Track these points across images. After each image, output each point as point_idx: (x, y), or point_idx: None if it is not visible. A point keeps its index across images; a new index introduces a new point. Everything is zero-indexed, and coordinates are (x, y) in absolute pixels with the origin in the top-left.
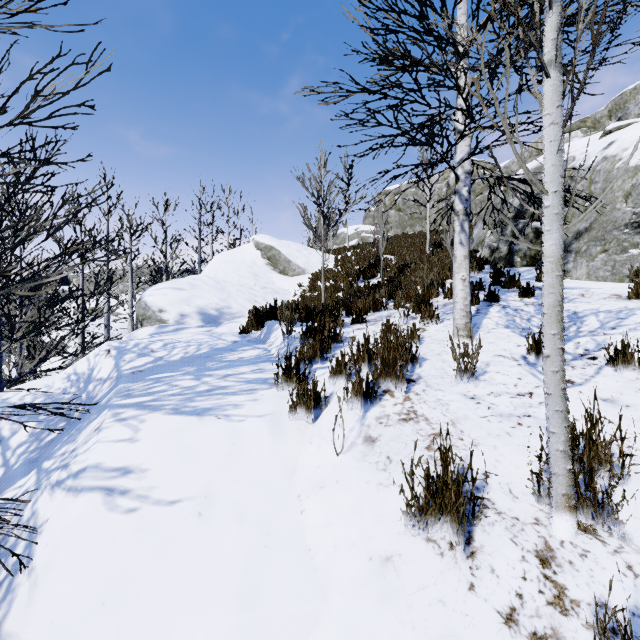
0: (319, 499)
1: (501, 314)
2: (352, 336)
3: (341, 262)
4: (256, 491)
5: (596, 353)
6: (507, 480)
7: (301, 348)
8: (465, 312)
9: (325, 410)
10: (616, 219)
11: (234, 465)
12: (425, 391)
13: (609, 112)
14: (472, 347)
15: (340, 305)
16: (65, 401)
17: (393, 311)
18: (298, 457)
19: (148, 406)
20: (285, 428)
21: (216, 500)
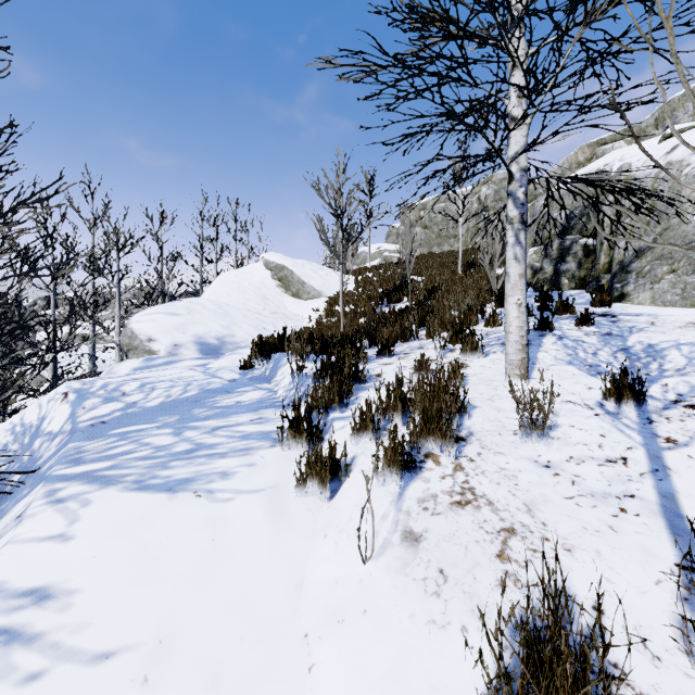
0: (337, 644)
1: (558, 346)
2: (378, 373)
3: (362, 284)
4: (241, 627)
5: (694, 399)
6: (633, 620)
7: (314, 392)
8: (521, 345)
9: (345, 482)
10: (686, 234)
11: (212, 576)
12: (481, 455)
13: (656, 121)
14: (543, 395)
15: (362, 333)
16: (1, 463)
17: (425, 341)
18: (307, 558)
19: (101, 477)
20: (290, 509)
21: (176, 648)
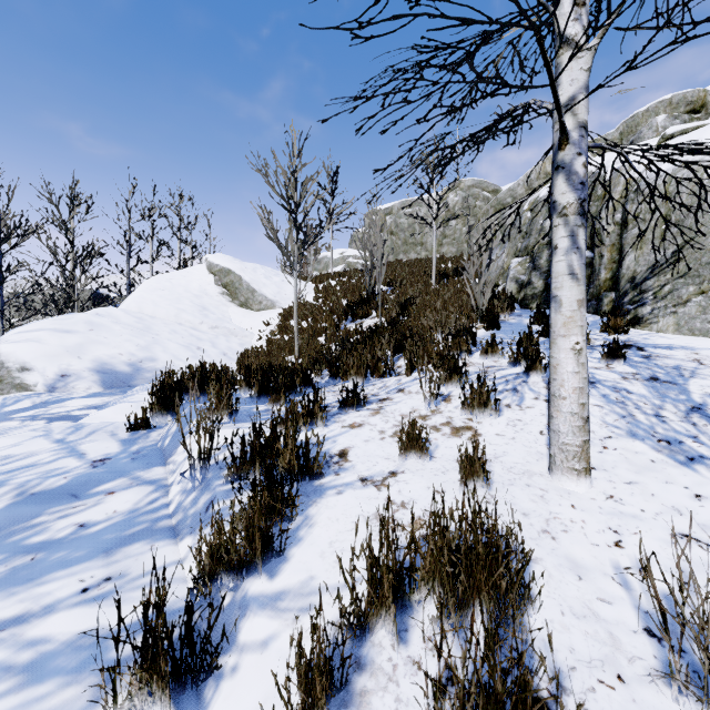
0: None
1: (598, 399)
2: (342, 450)
3: (323, 293)
4: None
5: None
6: None
7: (213, 532)
8: (581, 419)
9: None
10: None
11: None
12: None
13: (620, 135)
14: None
15: (321, 361)
16: None
17: (405, 378)
18: None
19: None
20: None
21: None
